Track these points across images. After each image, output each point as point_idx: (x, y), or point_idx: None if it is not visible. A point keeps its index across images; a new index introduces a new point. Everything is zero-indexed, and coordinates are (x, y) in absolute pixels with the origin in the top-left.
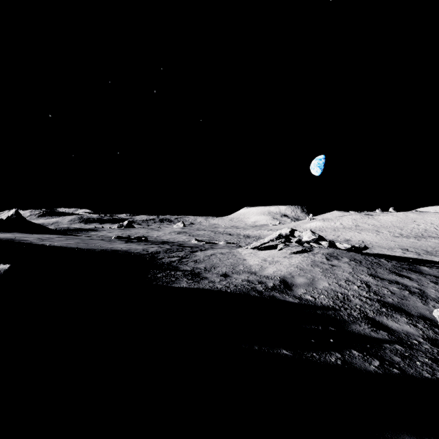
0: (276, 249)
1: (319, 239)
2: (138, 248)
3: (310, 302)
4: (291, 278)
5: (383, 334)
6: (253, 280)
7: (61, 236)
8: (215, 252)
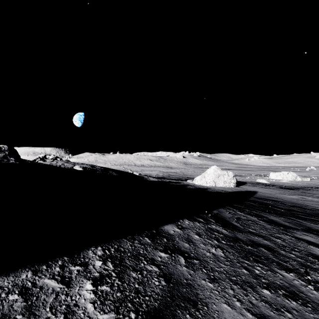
0: None
1: (56, 157)
2: None
3: None
4: None
5: None
6: None
7: None
8: None
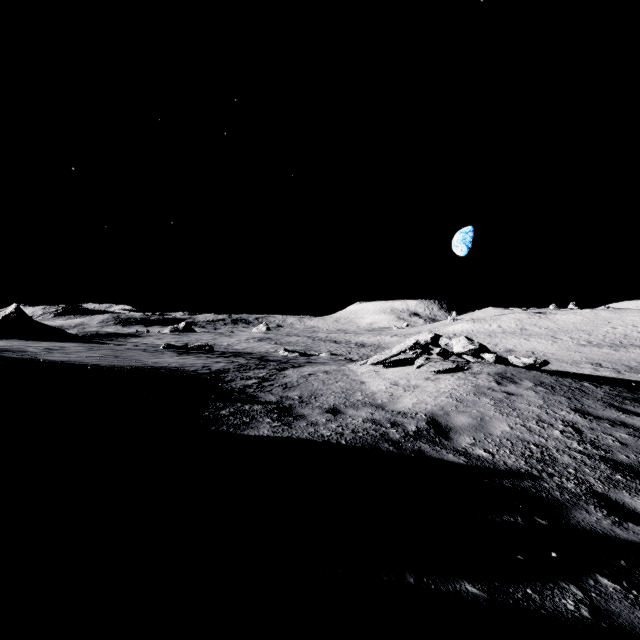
0: (411, 365)
1: (480, 350)
2: (195, 364)
3: (485, 461)
4: (444, 416)
5: (638, 531)
6: (381, 420)
7: (83, 344)
8: (315, 370)
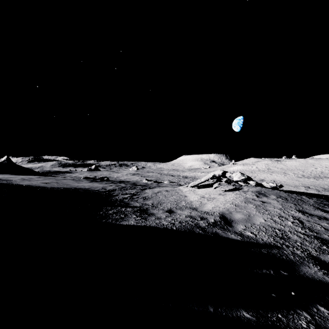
0: (211, 187)
1: (247, 179)
2: (98, 186)
3: (251, 239)
4: (229, 214)
5: None
6: (195, 216)
7: (41, 177)
8: (161, 190)
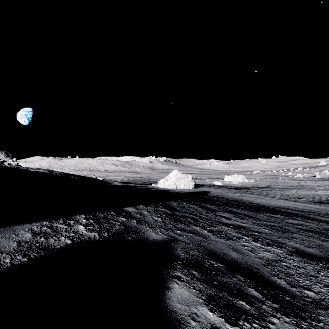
0: None
1: (3, 162)
2: None
3: None
4: None
5: None
6: None
7: None
8: None
